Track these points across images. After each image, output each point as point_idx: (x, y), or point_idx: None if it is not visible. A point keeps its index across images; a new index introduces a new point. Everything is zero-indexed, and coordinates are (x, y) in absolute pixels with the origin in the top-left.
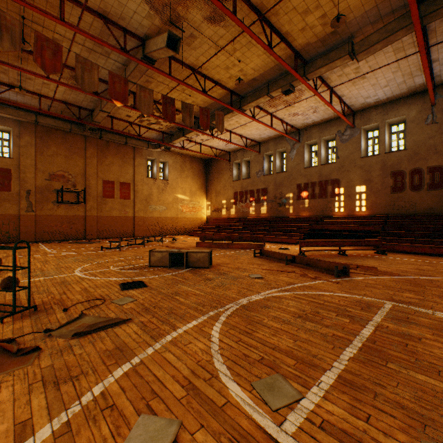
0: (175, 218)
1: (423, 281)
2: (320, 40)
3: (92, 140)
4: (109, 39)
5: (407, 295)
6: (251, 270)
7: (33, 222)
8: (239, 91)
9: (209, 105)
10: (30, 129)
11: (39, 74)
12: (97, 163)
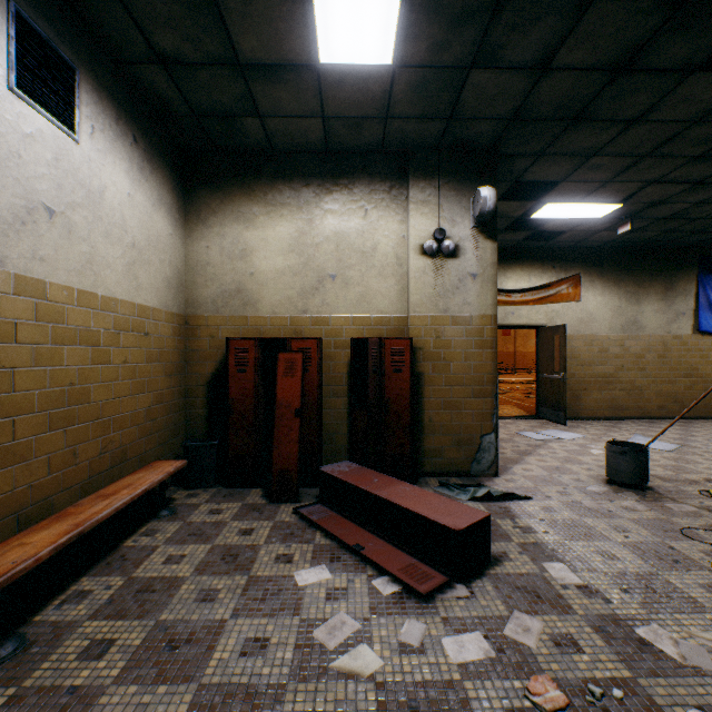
0: None
1: None
2: None
3: None
4: None
5: None
6: None
7: None
8: None
9: None
10: None
11: None
12: None
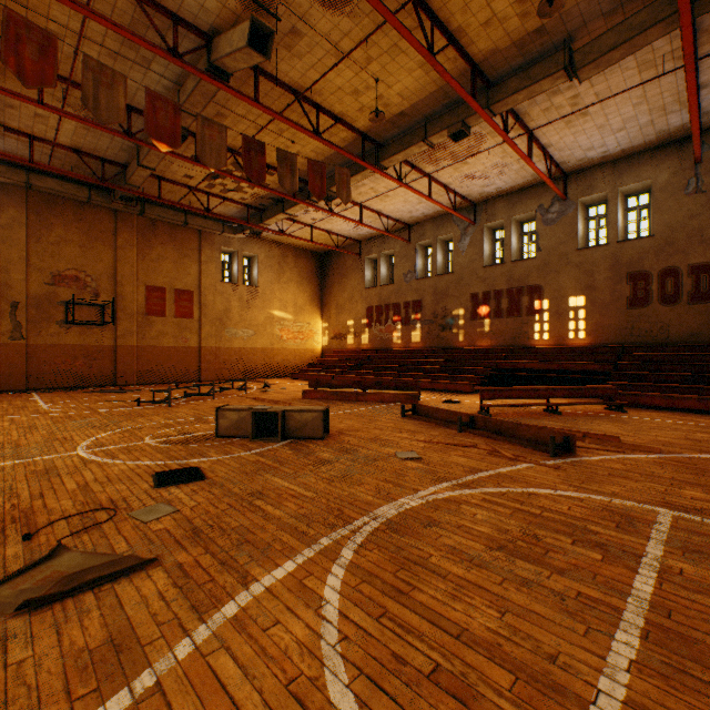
0: (269, 350)
1: (707, 463)
2: (515, 44)
3: (127, 217)
4: (148, 34)
5: (691, 495)
6: (399, 442)
7: (23, 357)
8: (377, 134)
9: (325, 159)
10: (18, 197)
11: (23, 96)
12: (137, 256)
